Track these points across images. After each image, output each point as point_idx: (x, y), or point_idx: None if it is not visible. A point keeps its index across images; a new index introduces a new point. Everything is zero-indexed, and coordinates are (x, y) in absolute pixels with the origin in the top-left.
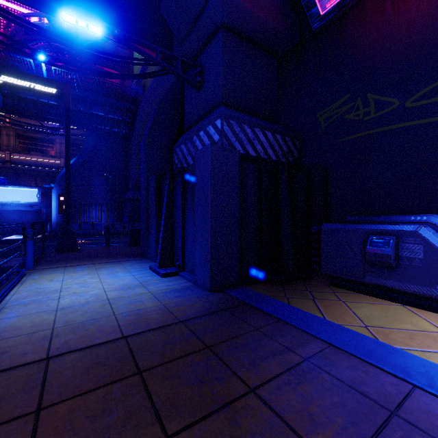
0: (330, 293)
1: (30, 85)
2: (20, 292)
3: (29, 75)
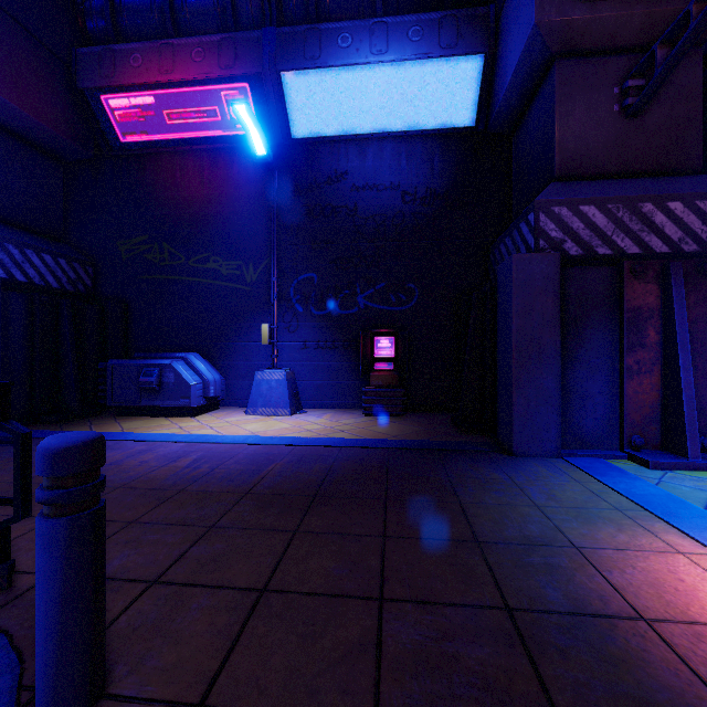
0: (111, 420)
1: None
2: None
3: None
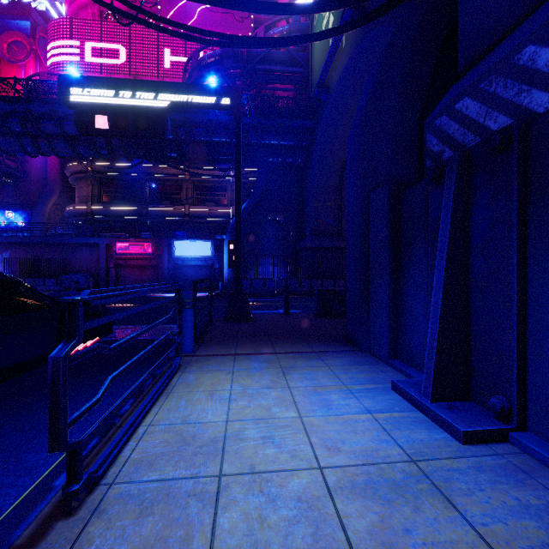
0: None
1: (197, 99)
2: (154, 430)
3: (196, 87)
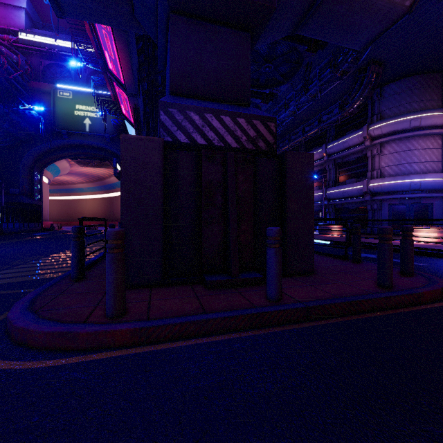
0: None
1: None
2: None
3: None
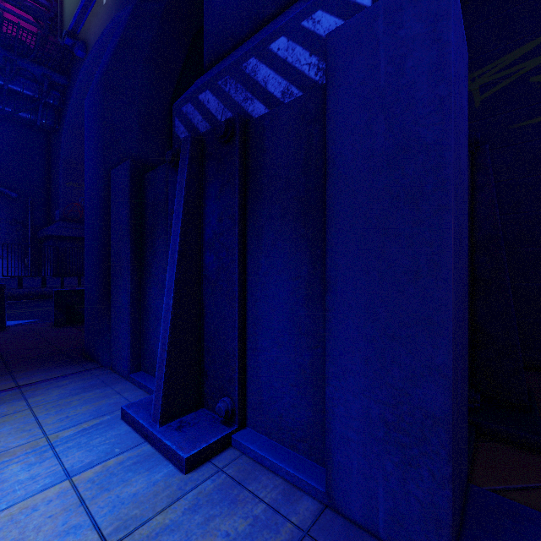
0: None
1: None
2: None
3: None
